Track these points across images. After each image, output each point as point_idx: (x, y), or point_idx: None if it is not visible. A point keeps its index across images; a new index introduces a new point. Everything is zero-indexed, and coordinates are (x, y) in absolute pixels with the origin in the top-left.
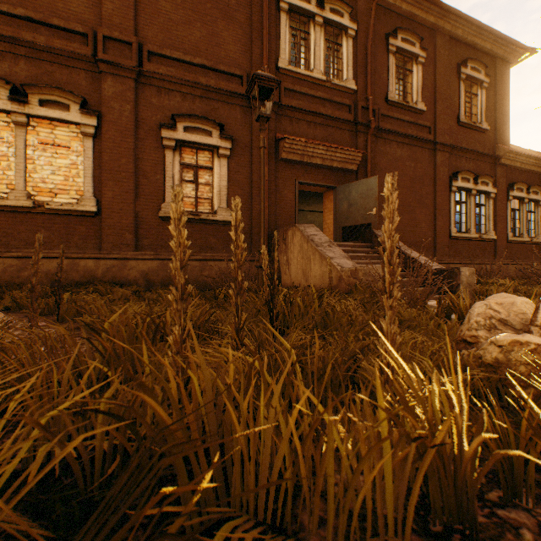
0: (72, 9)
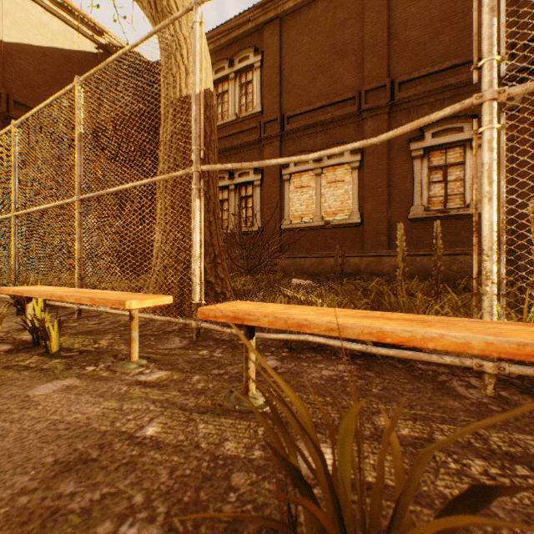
0: (345, 85)
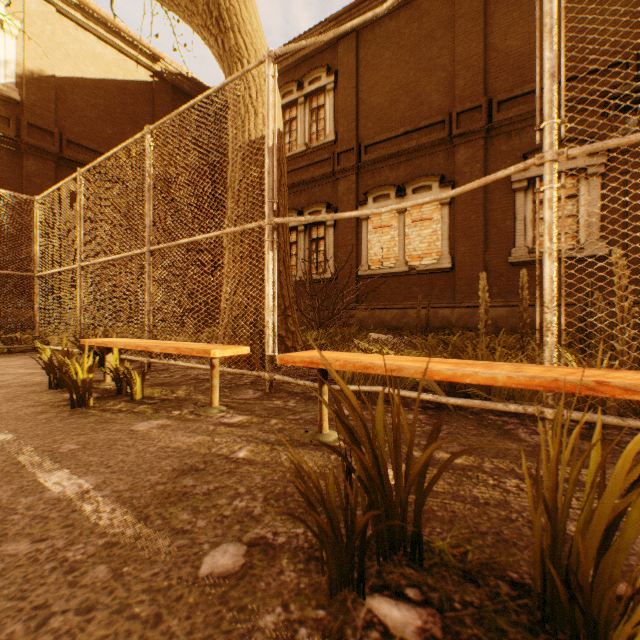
0: (432, 107)
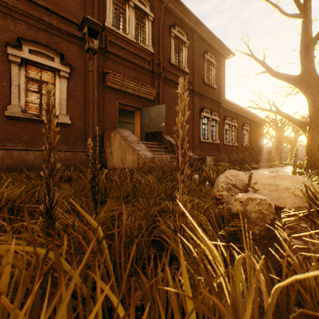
0: None
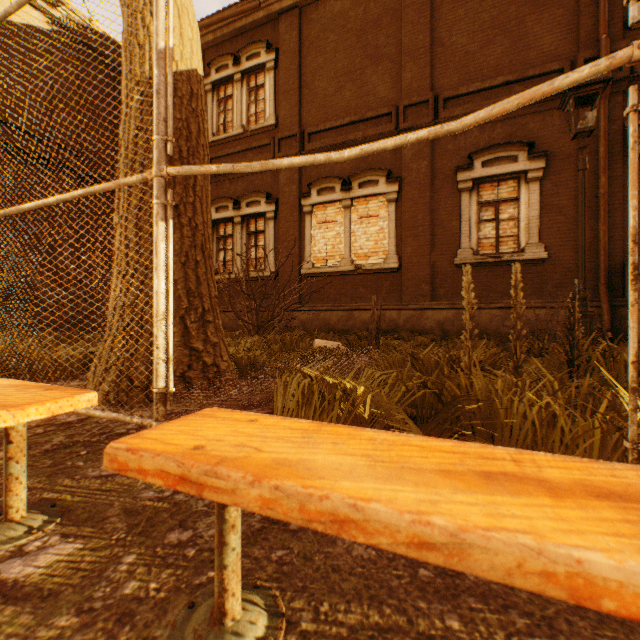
0: (379, 97)
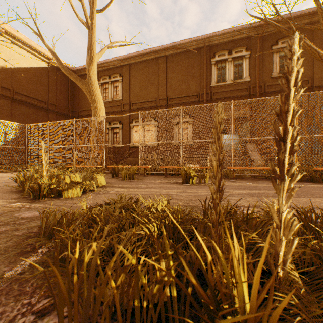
0: (152, 95)
